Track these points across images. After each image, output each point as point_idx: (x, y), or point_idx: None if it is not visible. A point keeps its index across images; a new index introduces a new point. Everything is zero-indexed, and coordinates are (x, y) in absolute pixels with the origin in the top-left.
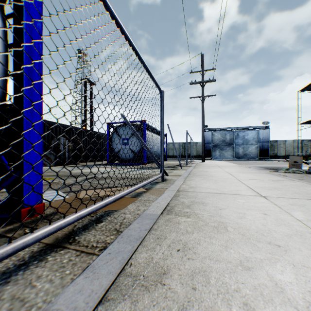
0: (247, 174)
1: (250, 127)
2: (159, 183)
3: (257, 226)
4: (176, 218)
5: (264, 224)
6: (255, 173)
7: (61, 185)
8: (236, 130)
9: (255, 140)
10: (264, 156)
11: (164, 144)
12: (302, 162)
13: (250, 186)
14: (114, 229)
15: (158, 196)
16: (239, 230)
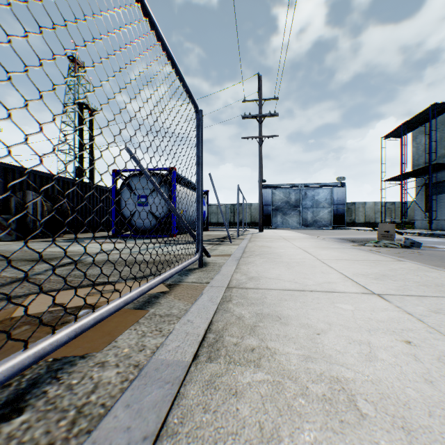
0: (329, 250)
1: (322, 184)
2: (194, 272)
3: (419, 388)
4: (230, 373)
5: (428, 379)
6: (340, 248)
7: None
8: (304, 188)
9: (328, 202)
10: (339, 224)
11: (205, 206)
12: (395, 231)
13: (345, 272)
14: None
15: (190, 302)
16: (388, 407)
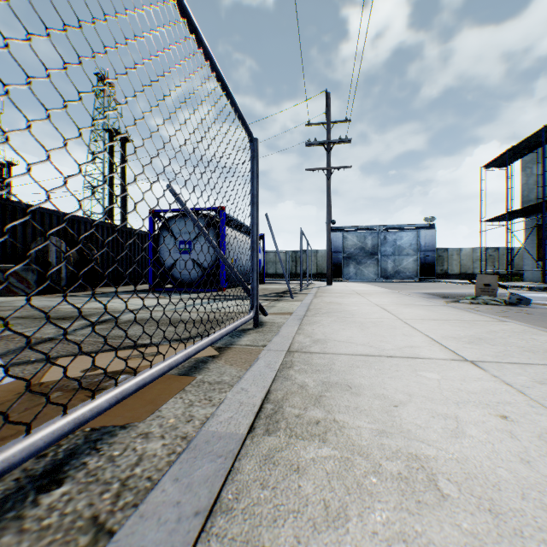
0: (414, 308)
1: (405, 226)
2: (249, 333)
3: (512, 468)
4: (291, 447)
5: (524, 458)
6: (427, 306)
7: (20, 343)
8: (383, 230)
9: (413, 248)
10: (427, 275)
11: (261, 253)
12: (497, 284)
13: (432, 335)
14: (89, 520)
15: (244, 367)
16: (474, 488)
